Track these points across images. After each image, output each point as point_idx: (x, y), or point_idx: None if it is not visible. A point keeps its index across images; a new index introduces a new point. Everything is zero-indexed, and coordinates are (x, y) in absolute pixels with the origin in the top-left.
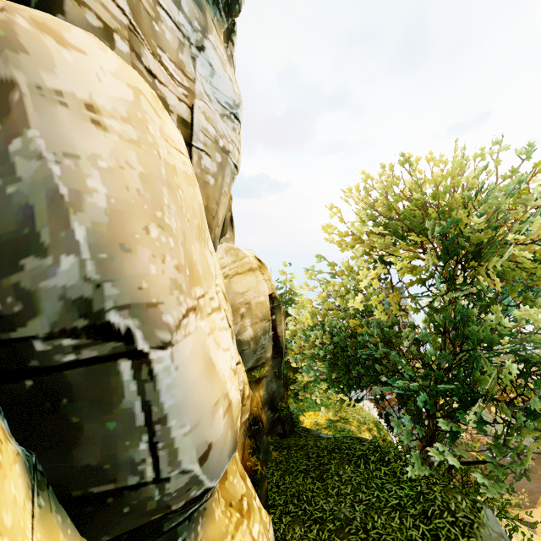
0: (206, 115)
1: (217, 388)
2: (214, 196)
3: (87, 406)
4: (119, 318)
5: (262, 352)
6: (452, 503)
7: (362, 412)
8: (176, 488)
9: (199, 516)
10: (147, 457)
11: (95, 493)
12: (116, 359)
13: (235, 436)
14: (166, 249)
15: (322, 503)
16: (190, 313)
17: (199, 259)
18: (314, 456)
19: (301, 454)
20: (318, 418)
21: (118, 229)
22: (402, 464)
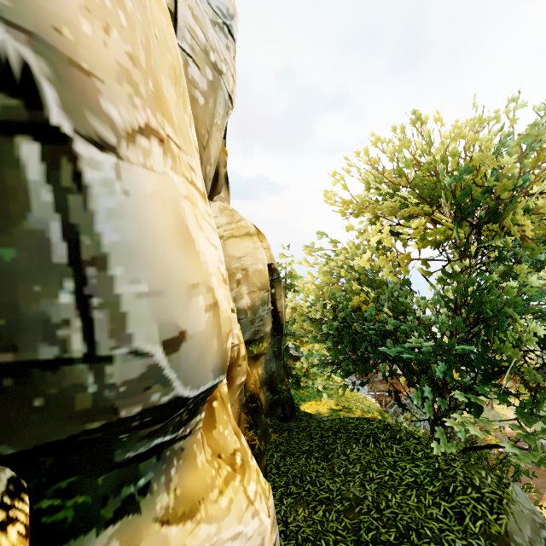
0: (194, 13)
1: (196, 269)
2: (204, 120)
3: None
4: (4, 33)
5: (260, 324)
6: (476, 478)
7: (365, 401)
8: (124, 378)
9: (174, 456)
10: (73, 318)
11: None
12: (10, 134)
13: (224, 356)
14: (111, 20)
15: (328, 483)
16: (153, 138)
17: (174, 107)
18: (318, 437)
19: (303, 435)
20: (319, 408)
21: None
22: (416, 442)
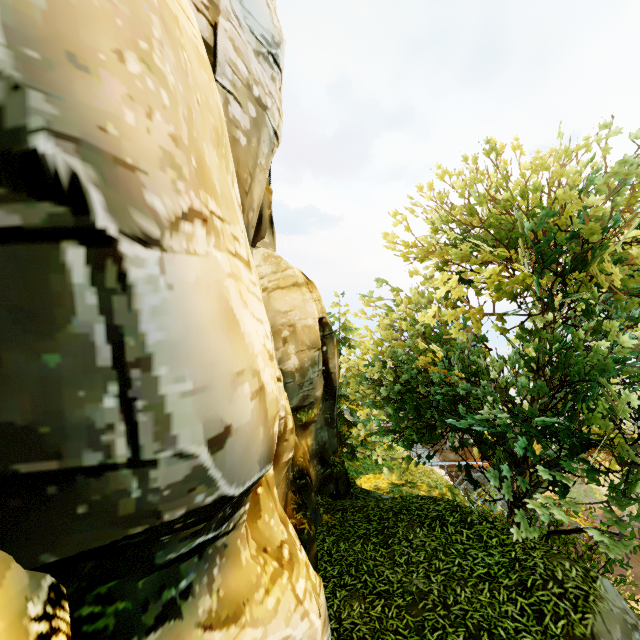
0: (235, 44)
1: (241, 354)
2: (246, 163)
3: (6, 319)
4: (54, 147)
5: (310, 388)
6: (558, 571)
7: (432, 474)
8: (168, 481)
9: (216, 554)
10: (117, 422)
11: (22, 473)
12: (57, 240)
13: (270, 443)
14: (154, 102)
15: (387, 573)
16: (197, 220)
17: (217, 173)
18: (376, 519)
19: (359, 516)
20: (378, 482)
21: (66, 30)
22: (489, 526)
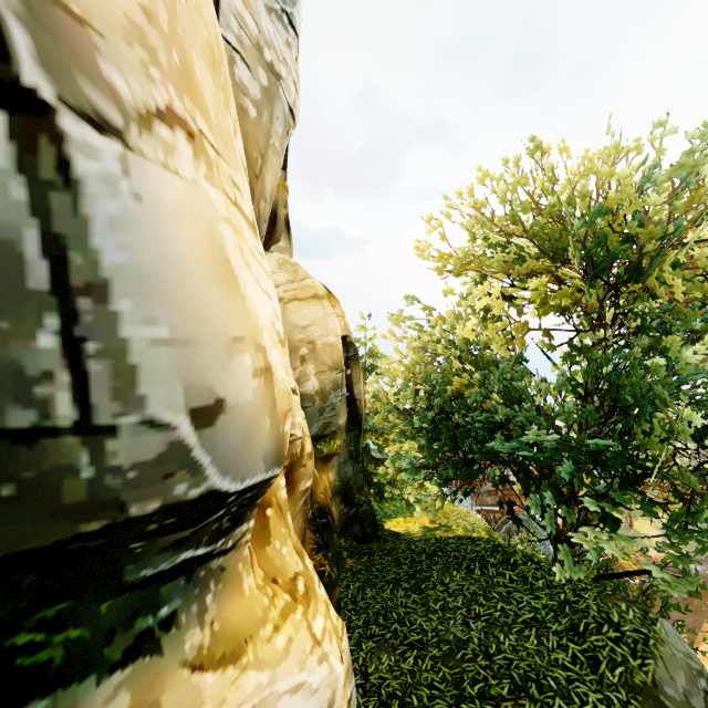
0: None
1: (241, 318)
2: (256, 139)
3: None
4: None
5: (332, 414)
6: (614, 613)
7: (469, 517)
8: (134, 458)
9: (210, 578)
10: (57, 370)
11: None
12: None
13: (280, 442)
14: None
15: (421, 621)
16: (179, 130)
17: (211, 99)
18: (408, 562)
19: (388, 560)
20: (409, 526)
21: None
22: (535, 567)
